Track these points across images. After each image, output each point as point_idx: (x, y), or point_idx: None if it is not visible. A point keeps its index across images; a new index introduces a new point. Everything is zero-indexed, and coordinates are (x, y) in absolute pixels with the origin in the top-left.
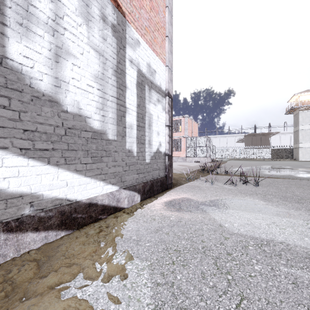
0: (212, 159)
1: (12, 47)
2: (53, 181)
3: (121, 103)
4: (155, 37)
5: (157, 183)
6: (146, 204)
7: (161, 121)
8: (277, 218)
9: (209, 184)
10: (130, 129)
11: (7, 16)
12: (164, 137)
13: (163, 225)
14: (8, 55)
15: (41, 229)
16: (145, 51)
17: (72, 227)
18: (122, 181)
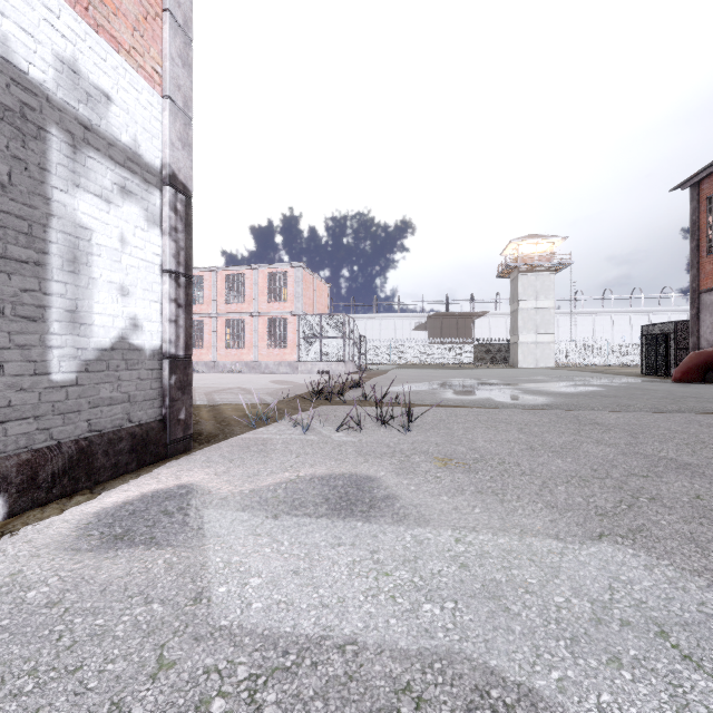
0: (360, 366)
1: None
2: None
3: None
4: None
5: (112, 444)
6: (23, 526)
7: (138, 256)
8: (394, 531)
9: (298, 433)
10: None
11: None
12: (158, 304)
13: None
14: None
15: None
16: (44, 12)
17: None
18: None
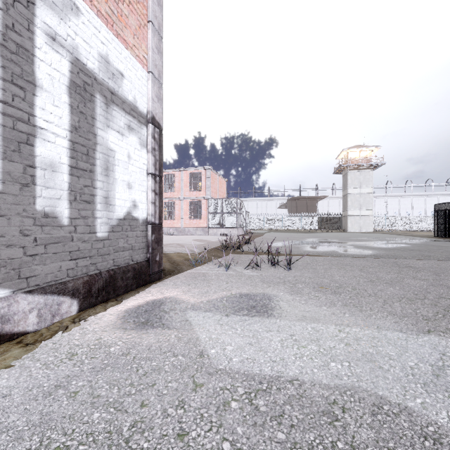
0: (246, 231)
1: None
2: None
3: (20, 116)
4: (121, 13)
5: (125, 273)
6: (88, 316)
7: (136, 165)
8: (300, 325)
9: (222, 270)
10: (48, 172)
11: None
12: (145, 193)
13: (82, 371)
14: None
15: None
16: (94, 30)
17: None
18: (22, 278)
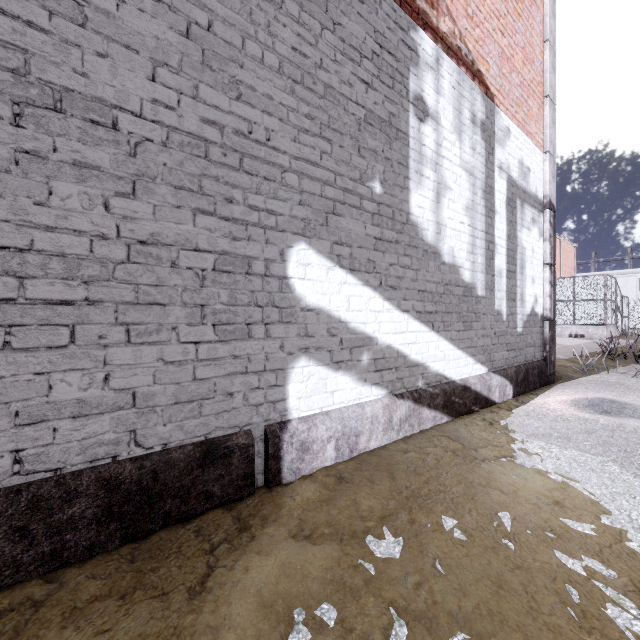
0: (621, 331)
1: (412, 200)
2: (435, 351)
3: (490, 239)
4: (528, 108)
5: (533, 370)
6: (526, 401)
7: (536, 258)
8: None
9: None
10: (498, 278)
11: (410, 168)
12: (542, 286)
13: (594, 428)
14: (410, 210)
15: (431, 407)
16: (515, 142)
17: (451, 414)
18: (490, 361)
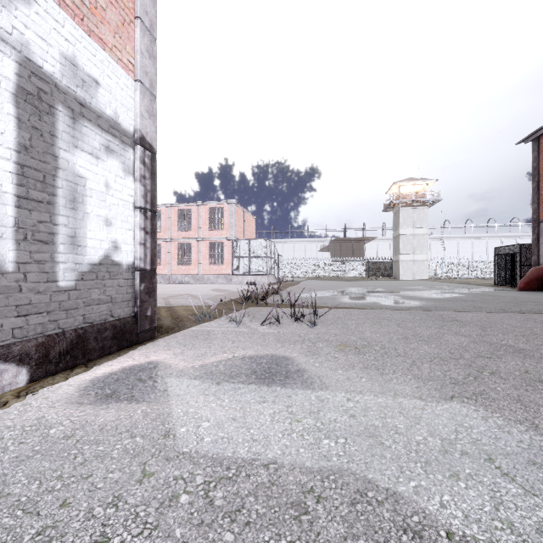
0: (278, 279)
1: None
2: None
3: None
4: (96, 4)
5: (100, 333)
6: (40, 388)
7: (118, 197)
8: (303, 393)
9: (233, 327)
10: None
11: None
12: (132, 231)
13: None
14: None
15: None
16: (54, 23)
17: None
18: None
